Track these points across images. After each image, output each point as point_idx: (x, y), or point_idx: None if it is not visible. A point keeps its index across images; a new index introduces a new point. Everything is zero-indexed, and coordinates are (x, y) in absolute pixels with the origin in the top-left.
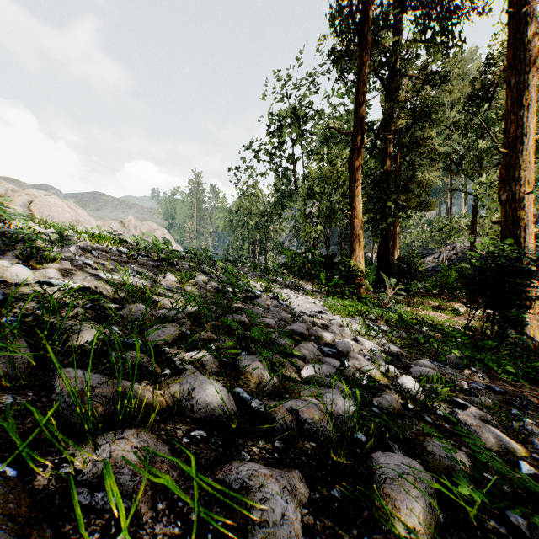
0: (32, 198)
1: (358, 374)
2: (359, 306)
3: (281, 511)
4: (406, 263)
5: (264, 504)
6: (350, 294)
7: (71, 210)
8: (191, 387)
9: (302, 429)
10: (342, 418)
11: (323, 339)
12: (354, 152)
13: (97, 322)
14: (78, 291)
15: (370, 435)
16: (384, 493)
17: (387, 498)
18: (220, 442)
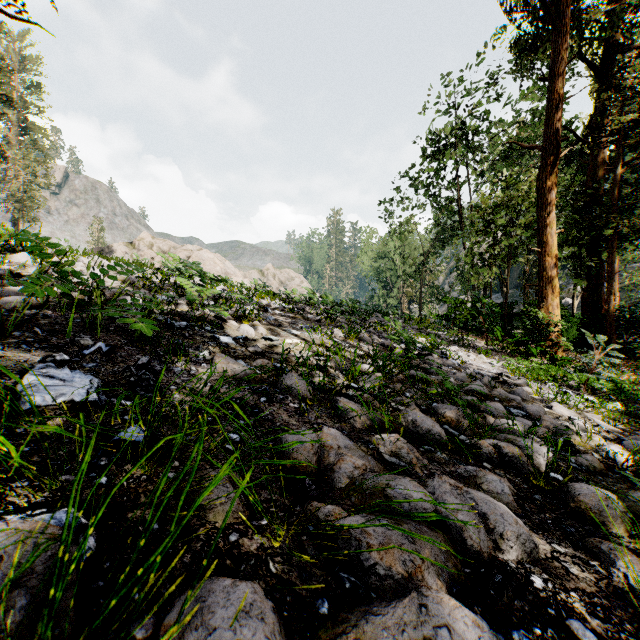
0: (189, 253)
1: (553, 437)
2: (552, 369)
3: (501, 488)
4: (629, 313)
5: (489, 484)
6: (539, 354)
7: (220, 262)
8: (414, 419)
9: (504, 460)
10: (538, 460)
11: (509, 402)
12: (545, 171)
13: (320, 371)
14: (291, 346)
15: (567, 472)
16: (578, 500)
17: (580, 503)
18: (444, 455)
